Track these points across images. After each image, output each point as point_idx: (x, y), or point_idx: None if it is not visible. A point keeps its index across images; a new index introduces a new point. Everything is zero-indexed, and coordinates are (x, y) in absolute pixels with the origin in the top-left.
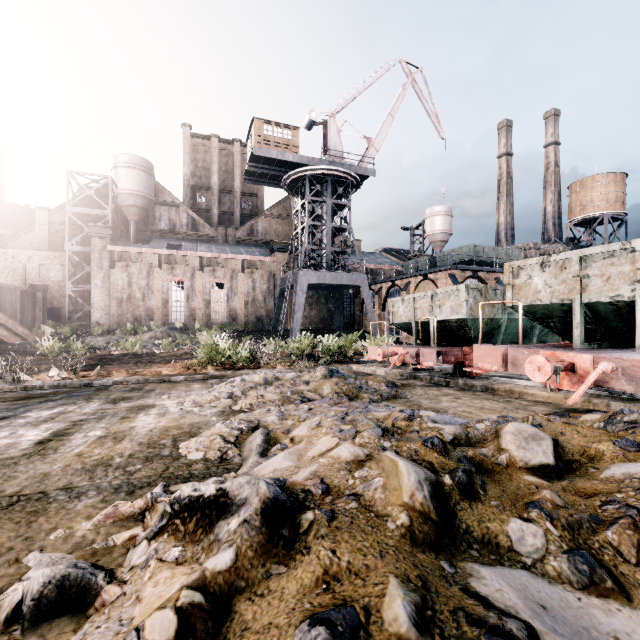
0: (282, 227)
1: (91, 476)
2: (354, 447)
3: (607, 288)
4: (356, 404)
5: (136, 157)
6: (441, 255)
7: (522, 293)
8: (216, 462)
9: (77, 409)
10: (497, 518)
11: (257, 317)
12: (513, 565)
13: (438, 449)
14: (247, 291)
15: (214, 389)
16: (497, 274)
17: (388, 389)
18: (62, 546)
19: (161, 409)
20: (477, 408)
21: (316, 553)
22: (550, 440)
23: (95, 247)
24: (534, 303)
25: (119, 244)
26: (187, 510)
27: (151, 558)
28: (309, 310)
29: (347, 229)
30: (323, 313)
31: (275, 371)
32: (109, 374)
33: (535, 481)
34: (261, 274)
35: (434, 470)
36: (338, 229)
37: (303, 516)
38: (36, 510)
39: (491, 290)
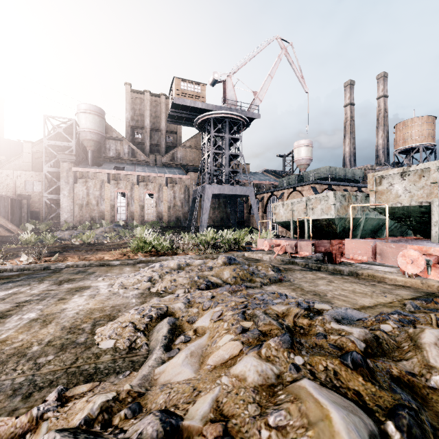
0: (194, 155)
1: None
2: (261, 364)
3: None
4: (252, 292)
5: (92, 106)
6: (306, 174)
7: (384, 197)
8: (124, 352)
9: (28, 290)
10: None
11: (177, 217)
12: None
13: (362, 371)
14: (170, 199)
15: (139, 273)
16: (345, 187)
17: (275, 274)
18: None
19: (94, 290)
20: (350, 291)
21: None
22: None
23: (63, 168)
24: (395, 205)
25: (80, 166)
26: None
27: None
28: (213, 212)
29: (240, 155)
30: (223, 214)
31: (187, 257)
32: (65, 259)
33: None
34: (179, 187)
35: (366, 407)
36: (233, 155)
37: None
38: None
39: (353, 196)
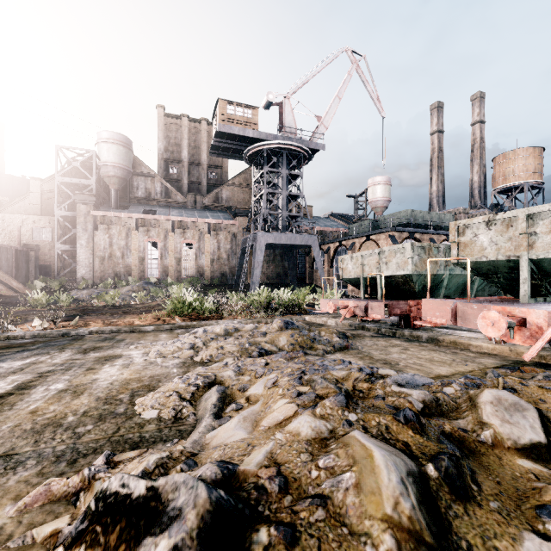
0: (243, 195)
1: (37, 439)
2: (315, 421)
3: None
4: (312, 359)
5: (116, 134)
6: (382, 219)
7: (468, 250)
8: (169, 422)
9: (48, 359)
10: (505, 532)
11: (221, 273)
12: None
13: (413, 425)
14: (213, 250)
15: (178, 340)
16: (431, 235)
17: (340, 340)
18: None
19: (126, 360)
20: (427, 360)
21: None
22: (535, 411)
23: (80, 212)
24: (480, 260)
25: (102, 209)
26: (111, 514)
27: None
28: (267, 267)
29: (300, 196)
30: (279, 269)
31: (236, 321)
32: (86, 324)
33: (532, 467)
34: (225, 235)
35: (412, 455)
36: (292, 196)
37: (254, 537)
38: None
39: (434, 248)
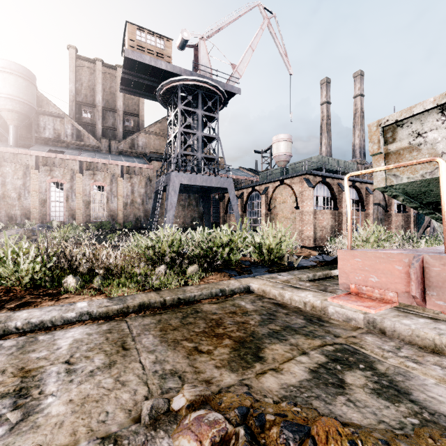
0: (160, 143)
1: None
2: None
3: None
4: None
5: (14, 64)
6: (293, 165)
7: None
8: None
9: None
10: None
11: (135, 217)
12: None
13: None
14: (126, 194)
15: None
16: (340, 181)
17: None
18: None
19: None
20: None
21: None
22: None
23: None
24: None
25: None
26: None
27: None
28: (182, 211)
29: (215, 138)
30: (194, 214)
31: (72, 314)
32: None
33: None
34: (139, 179)
35: None
36: (207, 139)
37: None
38: None
39: None
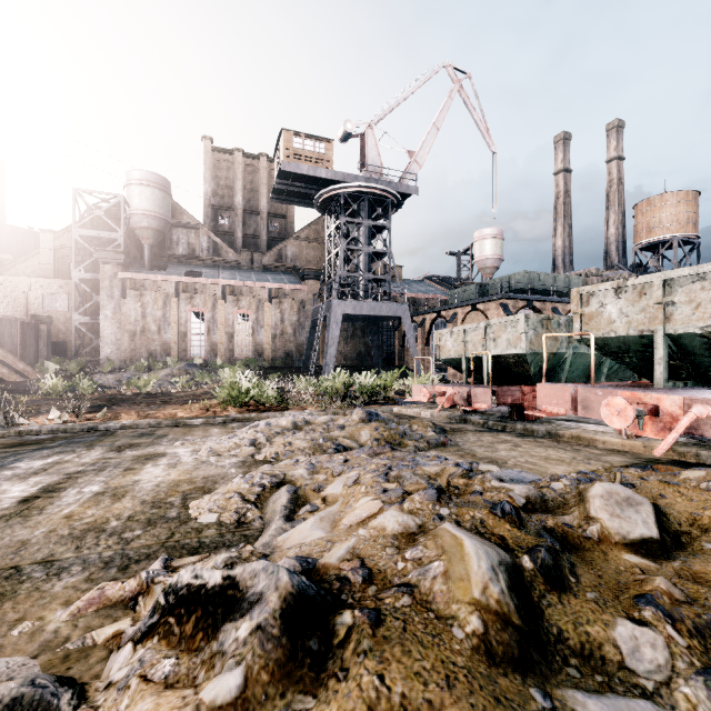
0: (314, 252)
1: (78, 545)
2: (403, 515)
3: (696, 317)
4: (400, 455)
5: (151, 173)
6: (492, 283)
7: (593, 323)
8: (232, 527)
9: (75, 458)
10: (598, 619)
11: (286, 352)
12: (629, 691)
13: (511, 519)
14: (275, 323)
15: (235, 435)
16: (555, 304)
17: (436, 435)
18: (26, 646)
19: (172, 458)
20: (541, 458)
21: (356, 679)
22: (650, 505)
23: (105, 274)
24: (607, 335)
25: (132, 271)
26: (184, 605)
27: (133, 674)
28: (344, 344)
29: (387, 254)
30: (360, 348)
31: (306, 413)
32: (117, 417)
33: (638, 562)
34: (290, 304)
35: (508, 548)
36: (376, 254)
37: (338, 619)
38: (3, 592)
39: (554, 321)
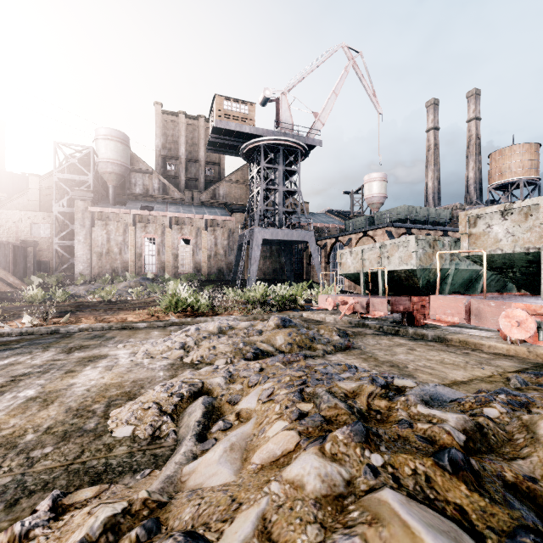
0: (240, 191)
1: None
2: (325, 465)
3: None
4: (313, 363)
5: (114, 130)
6: (379, 215)
7: (480, 242)
8: (144, 443)
9: (28, 360)
10: None
11: (219, 269)
12: None
13: (466, 477)
14: (210, 246)
15: (169, 338)
16: (428, 231)
17: (341, 339)
18: None
19: (111, 360)
20: (437, 362)
21: None
22: None
23: (78, 208)
24: (494, 252)
25: (99, 206)
26: None
27: None
28: (264, 263)
29: (297, 192)
30: (276, 265)
31: (231, 318)
32: (78, 321)
33: None
34: (222, 231)
35: (474, 531)
36: (289, 192)
37: None
38: None
39: (439, 241)
